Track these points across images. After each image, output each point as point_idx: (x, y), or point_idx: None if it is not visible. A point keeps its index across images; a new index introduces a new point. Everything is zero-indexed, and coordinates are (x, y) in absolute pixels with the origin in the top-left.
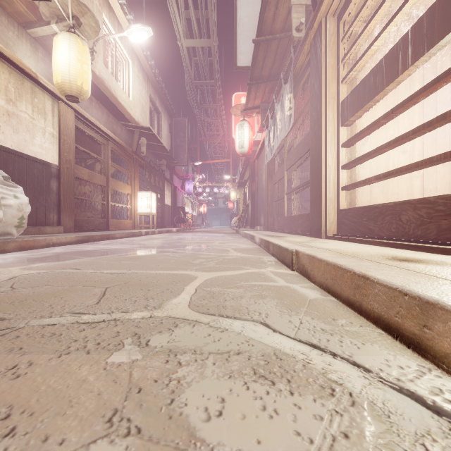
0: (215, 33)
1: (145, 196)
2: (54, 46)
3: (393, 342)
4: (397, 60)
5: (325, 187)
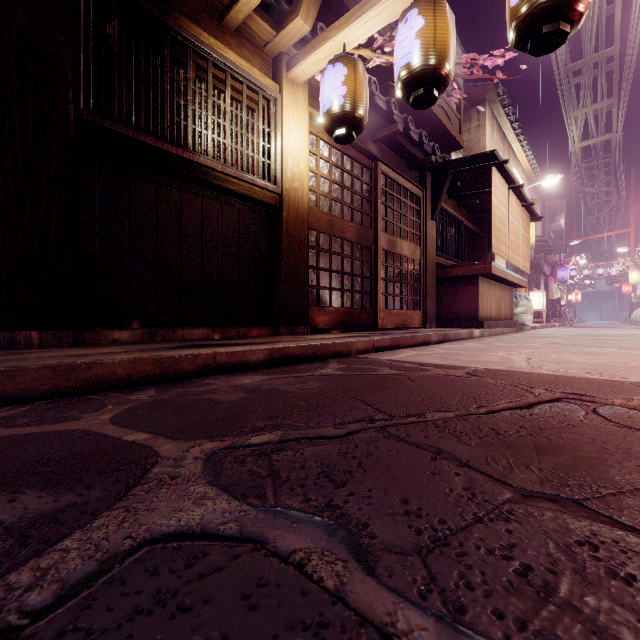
0: (620, 130)
1: (537, 295)
2: None
3: None
4: None
5: None
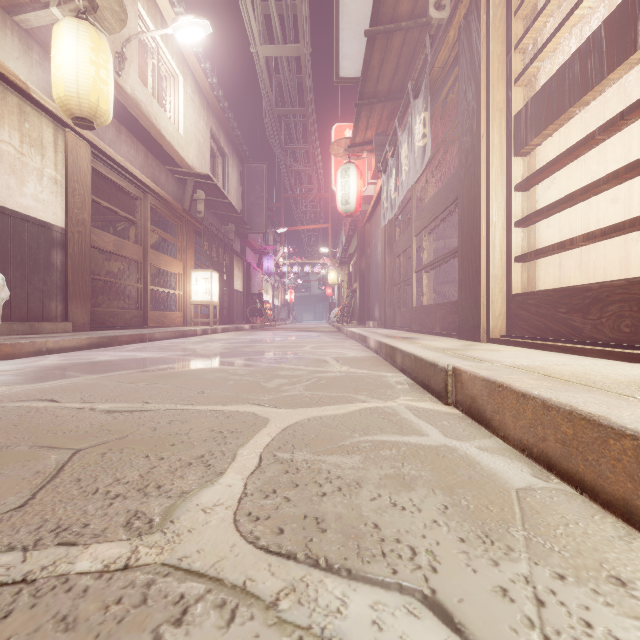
0: (307, 34)
1: (203, 276)
2: (54, 39)
3: None
4: (634, 22)
5: (487, 258)
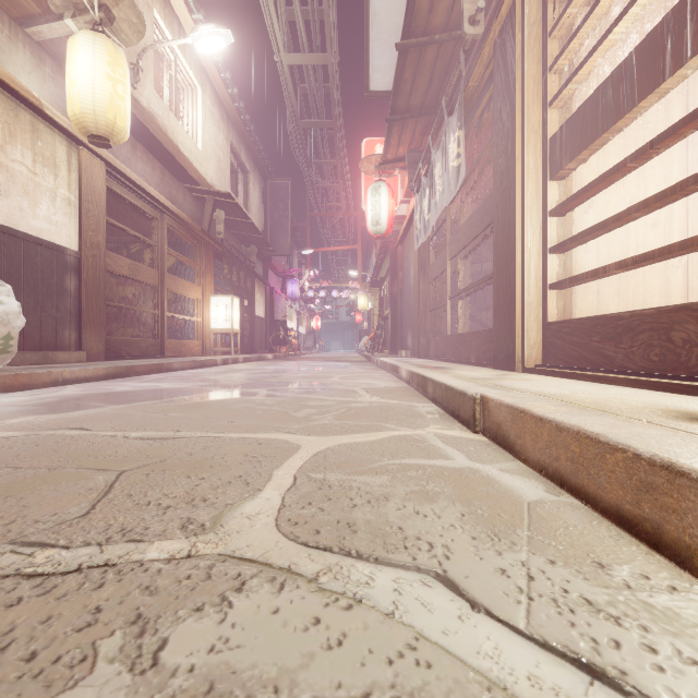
0: (335, 43)
1: (223, 302)
2: (69, 53)
3: None
4: (663, 52)
5: (522, 285)
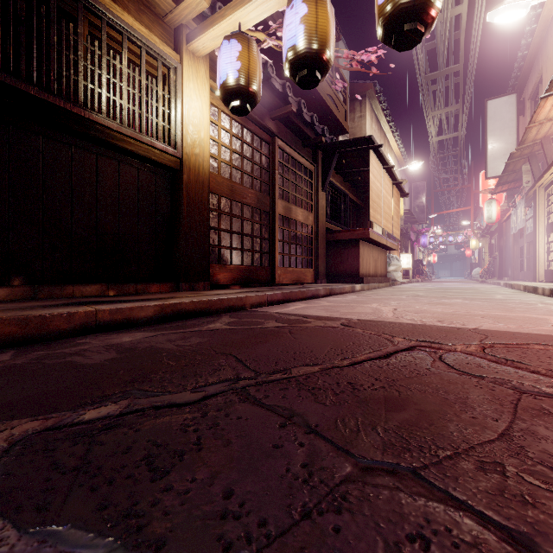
0: (464, 130)
1: (405, 256)
2: None
3: (518, 291)
4: None
5: (538, 260)
